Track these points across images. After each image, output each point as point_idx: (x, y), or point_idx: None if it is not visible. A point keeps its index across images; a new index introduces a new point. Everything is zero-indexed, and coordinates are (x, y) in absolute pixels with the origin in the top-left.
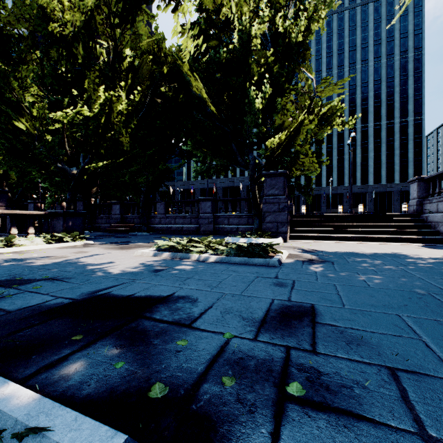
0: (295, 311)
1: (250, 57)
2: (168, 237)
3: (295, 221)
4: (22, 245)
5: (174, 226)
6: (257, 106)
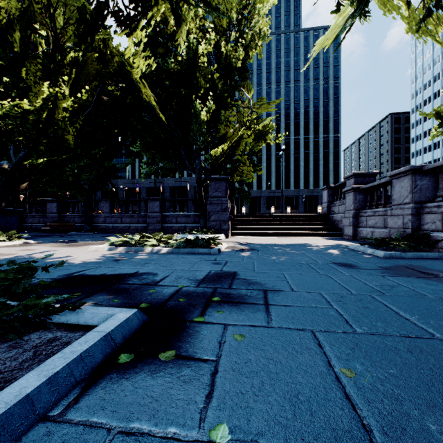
0: (224, 275)
1: (196, 72)
2: (115, 235)
3: (237, 220)
4: None
5: (121, 225)
6: (203, 117)
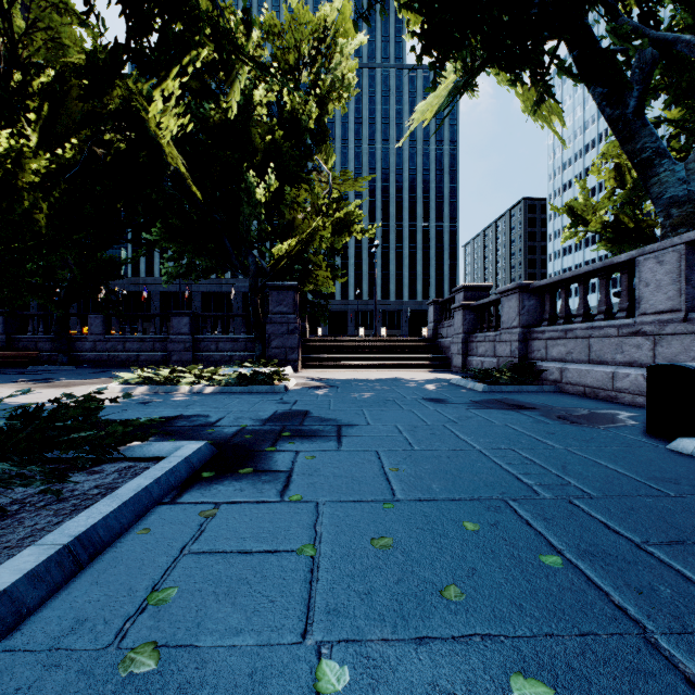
0: (294, 414)
1: (250, 127)
2: (117, 371)
3: (310, 346)
4: None
5: (123, 355)
6: (261, 196)
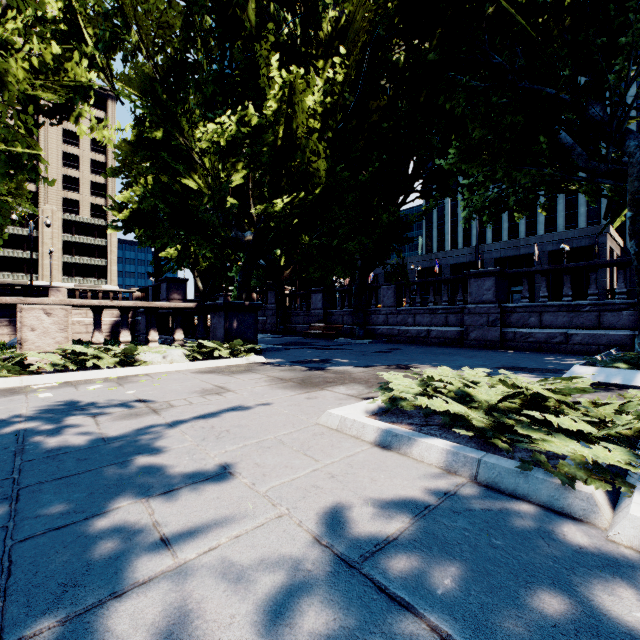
0: None
1: None
2: (403, 350)
3: None
4: (145, 362)
5: (413, 329)
6: None
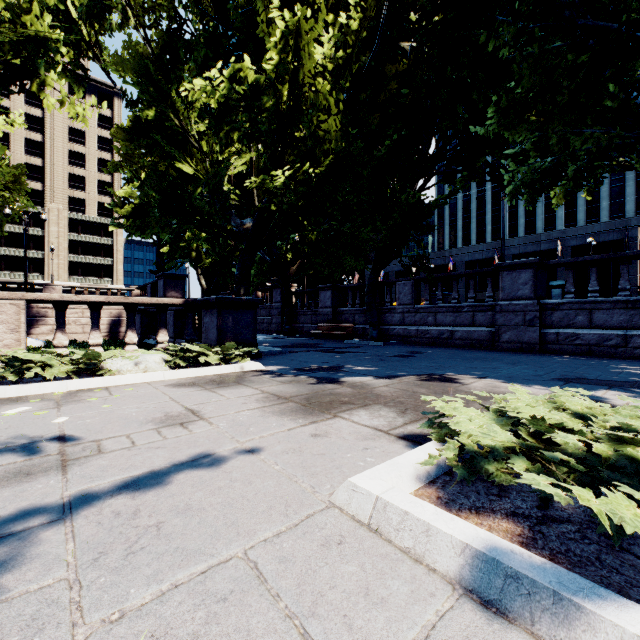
0: None
1: None
2: (427, 354)
3: None
4: (110, 372)
5: (433, 329)
6: None
